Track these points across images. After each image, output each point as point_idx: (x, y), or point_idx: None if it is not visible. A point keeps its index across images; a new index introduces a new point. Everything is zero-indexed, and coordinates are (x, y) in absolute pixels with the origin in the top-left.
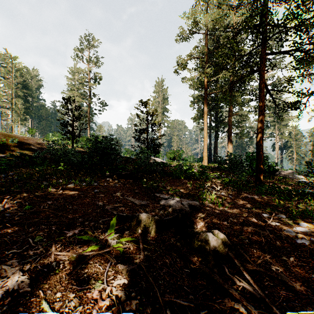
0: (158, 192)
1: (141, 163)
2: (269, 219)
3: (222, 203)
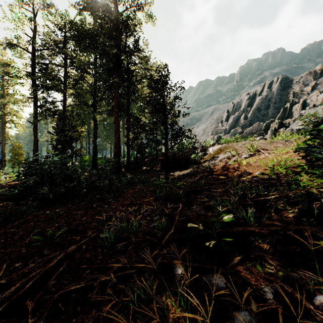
0: None
1: None
2: None
3: None
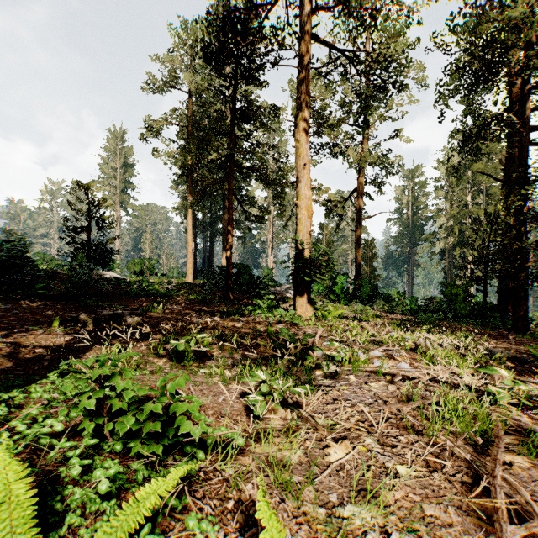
0: (101, 308)
1: (78, 280)
2: (193, 317)
3: (164, 312)
